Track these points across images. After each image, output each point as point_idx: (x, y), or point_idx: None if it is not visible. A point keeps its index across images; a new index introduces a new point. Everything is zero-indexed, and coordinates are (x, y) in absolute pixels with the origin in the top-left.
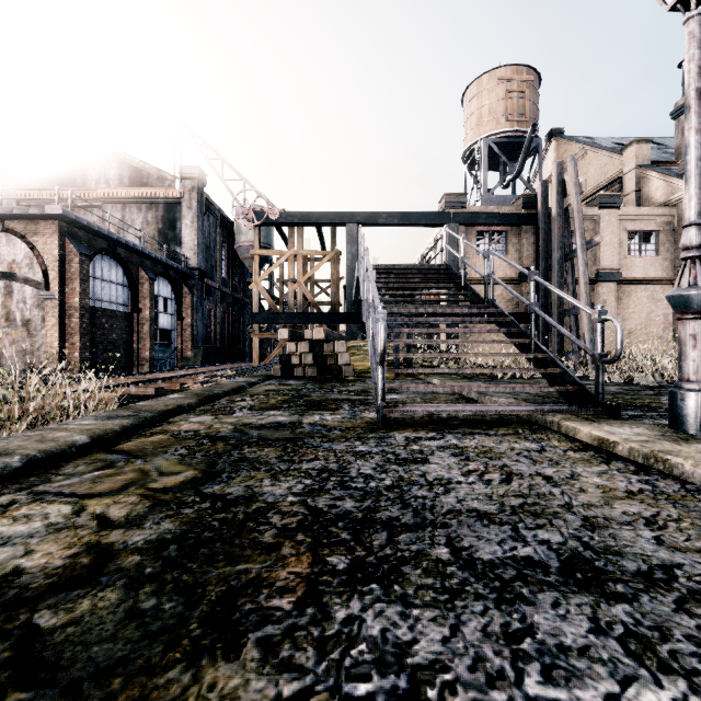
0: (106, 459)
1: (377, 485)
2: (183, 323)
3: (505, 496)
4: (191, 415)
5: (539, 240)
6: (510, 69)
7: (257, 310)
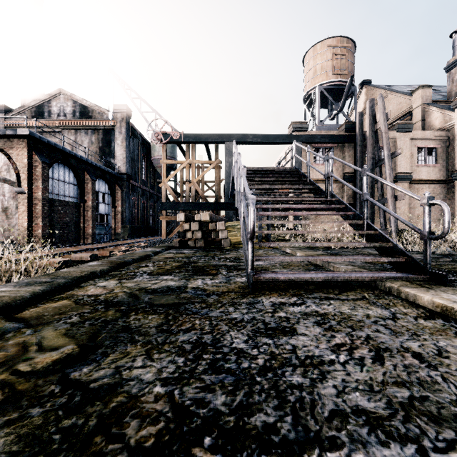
0: (0, 329)
1: (249, 367)
2: (116, 210)
3: (386, 385)
4: (100, 280)
5: (357, 153)
6: (336, 39)
7: (165, 201)
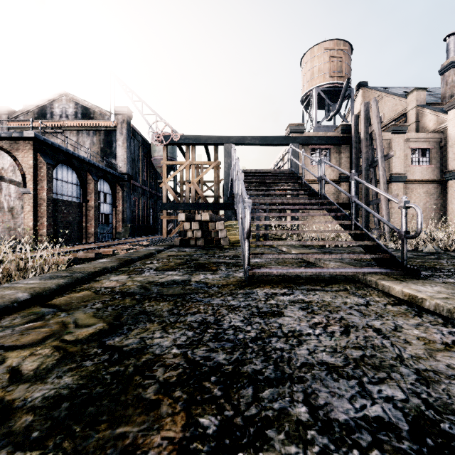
0: (39, 312)
1: (244, 337)
2: (117, 210)
3: (347, 348)
4: (112, 275)
5: (352, 154)
6: (332, 42)
7: (165, 201)
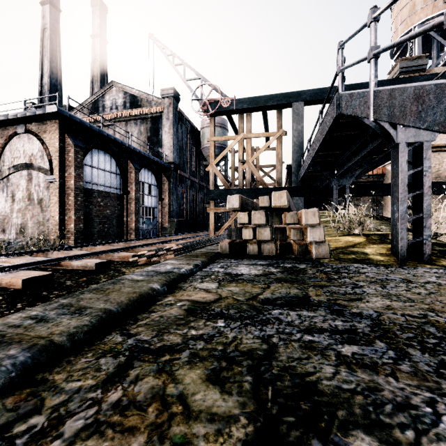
0: None
1: None
2: (163, 203)
3: None
4: None
5: None
6: None
7: (213, 188)
